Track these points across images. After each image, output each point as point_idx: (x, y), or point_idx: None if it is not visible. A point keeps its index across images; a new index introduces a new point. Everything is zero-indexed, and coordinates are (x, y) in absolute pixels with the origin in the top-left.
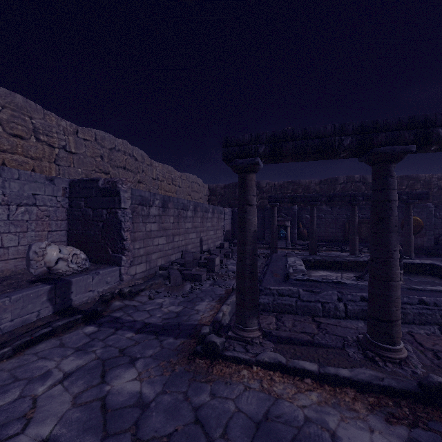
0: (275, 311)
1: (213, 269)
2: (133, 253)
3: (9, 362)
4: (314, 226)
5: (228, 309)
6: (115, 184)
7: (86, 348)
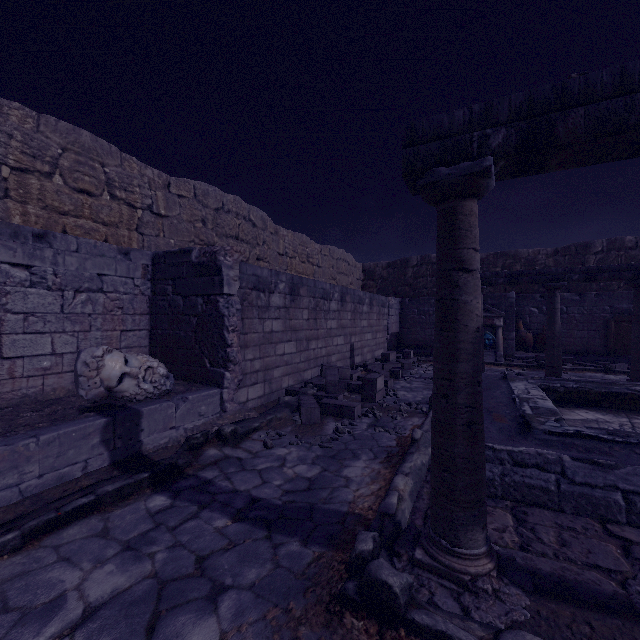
0: (509, 499)
1: (372, 397)
2: (243, 368)
3: (10, 561)
4: (556, 327)
5: (407, 486)
6: (215, 255)
7: (141, 545)
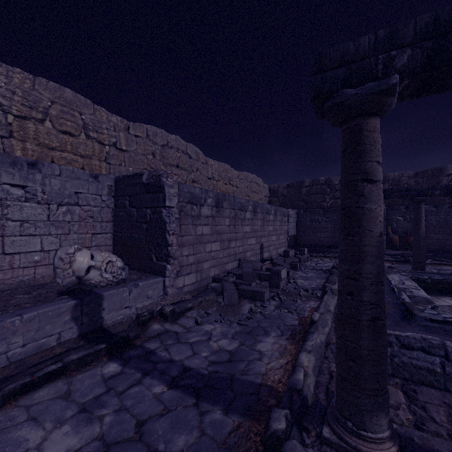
0: (398, 376)
1: (277, 284)
2: (181, 261)
3: None
4: (421, 231)
5: (310, 362)
6: (159, 177)
7: (94, 408)
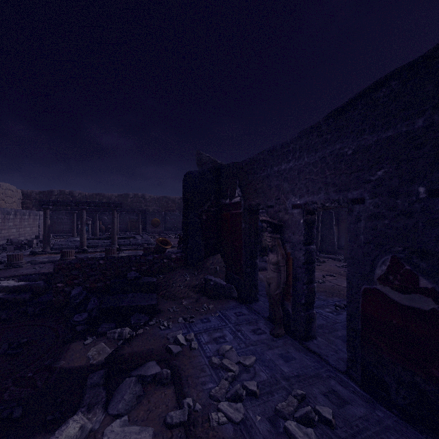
0: (60, 250)
1: (32, 246)
2: None
3: None
4: (97, 224)
5: (40, 250)
6: None
7: None
